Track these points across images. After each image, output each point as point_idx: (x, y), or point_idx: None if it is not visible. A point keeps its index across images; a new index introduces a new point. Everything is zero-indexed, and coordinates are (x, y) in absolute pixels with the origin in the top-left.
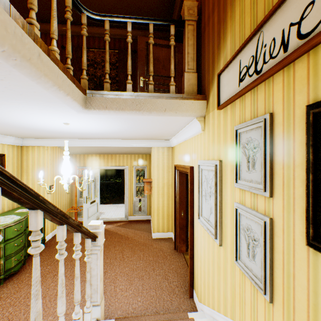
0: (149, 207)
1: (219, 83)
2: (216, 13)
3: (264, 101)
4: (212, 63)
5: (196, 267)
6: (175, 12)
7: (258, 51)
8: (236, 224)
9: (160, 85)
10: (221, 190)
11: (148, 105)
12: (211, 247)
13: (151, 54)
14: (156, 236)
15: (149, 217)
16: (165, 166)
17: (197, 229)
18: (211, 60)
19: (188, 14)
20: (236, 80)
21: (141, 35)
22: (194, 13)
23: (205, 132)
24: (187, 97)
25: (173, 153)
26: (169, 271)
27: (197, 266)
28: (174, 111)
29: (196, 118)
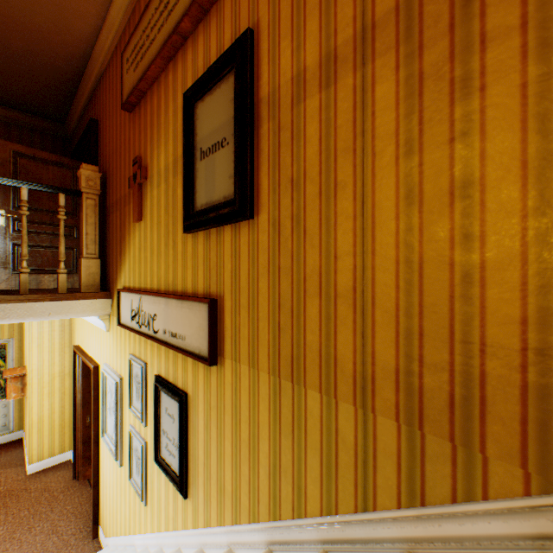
0: (21, 415)
1: (120, 298)
2: (120, 216)
3: (144, 349)
4: (117, 264)
5: (103, 495)
6: (76, 113)
7: (140, 309)
8: (131, 445)
9: (46, 225)
10: (123, 408)
11: (21, 311)
12: (116, 468)
13: (26, 230)
14: (38, 469)
15: (19, 435)
16: (56, 344)
17: (104, 447)
18: (116, 259)
19: (88, 186)
20: (131, 314)
21: (1, 113)
22: (97, 186)
23: (111, 333)
24: (85, 296)
25: (74, 322)
26: (62, 517)
27: (104, 493)
28: (65, 313)
29: (99, 317)
